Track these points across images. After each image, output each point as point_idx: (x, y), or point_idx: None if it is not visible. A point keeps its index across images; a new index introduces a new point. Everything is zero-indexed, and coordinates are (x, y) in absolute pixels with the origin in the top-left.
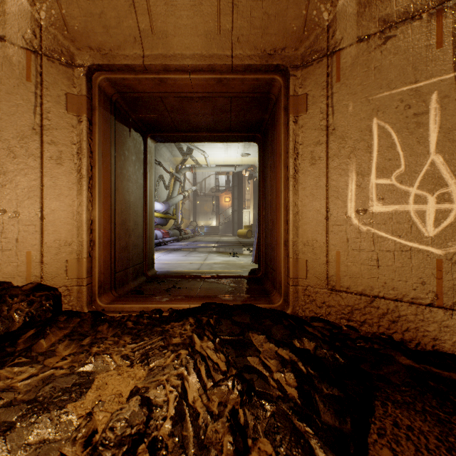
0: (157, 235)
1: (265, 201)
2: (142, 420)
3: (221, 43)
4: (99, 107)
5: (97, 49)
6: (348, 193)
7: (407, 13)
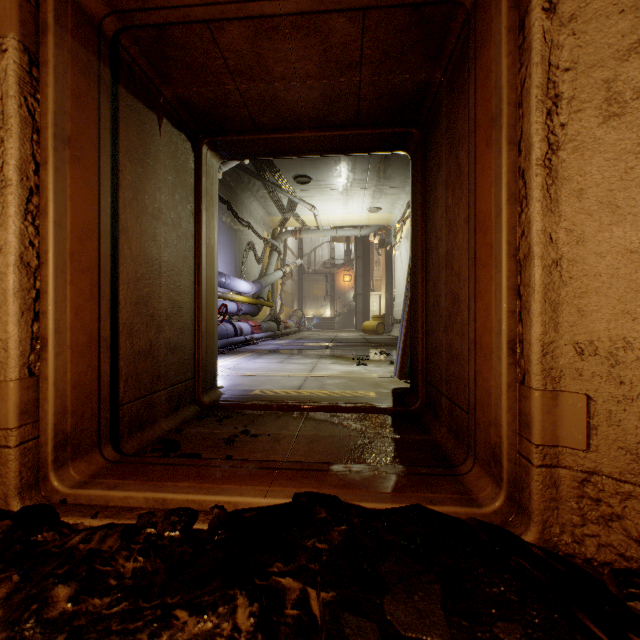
0: (243, 329)
1: (428, 261)
2: None
3: None
4: (58, 27)
5: None
6: None
7: None
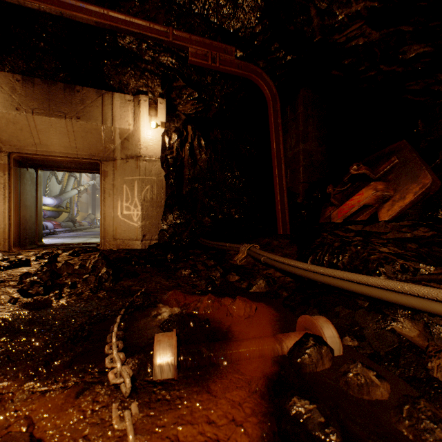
0: (48, 226)
1: None
2: (38, 253)
3: (72, 150)
4: (14, 167)
5: (14, 146)
6: (119, 207)
7: (131, 156)
